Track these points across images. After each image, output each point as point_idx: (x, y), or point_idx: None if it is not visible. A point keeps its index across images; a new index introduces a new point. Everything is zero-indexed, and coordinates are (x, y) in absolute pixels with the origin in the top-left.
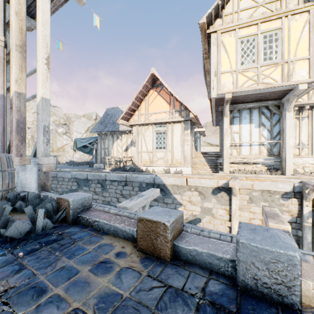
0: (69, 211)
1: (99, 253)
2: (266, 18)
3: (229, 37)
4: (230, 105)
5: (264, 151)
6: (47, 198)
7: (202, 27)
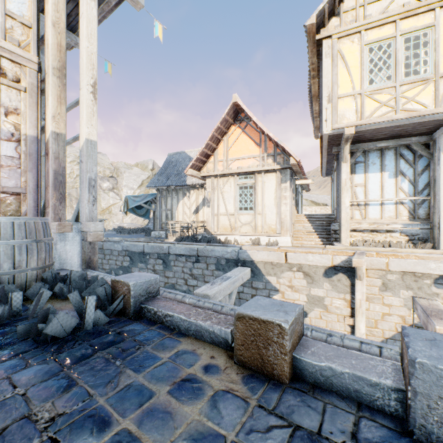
0: (130, 300)
1: (178, 366)
2: (409, 11)
3: (351, 43)
4: (350, 145)
5: (404, 213)
6: (96, 280)
7: (309, 31)
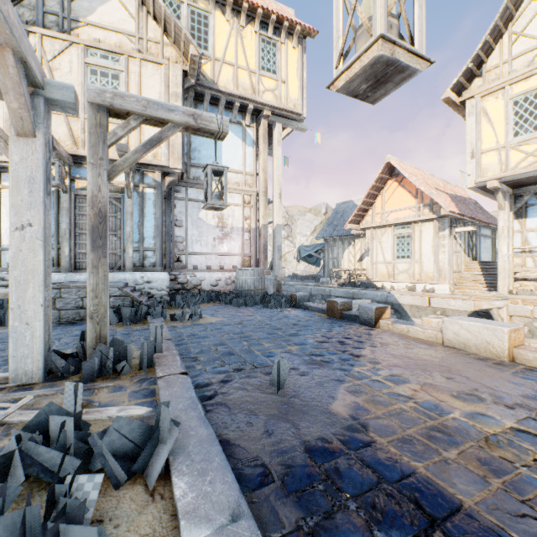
0: (297, 301)
1: (309, 315)
2: None
3: (495, 99)
4: (515, 189)
5: None
6: (284, 295)
7: (446, 101)
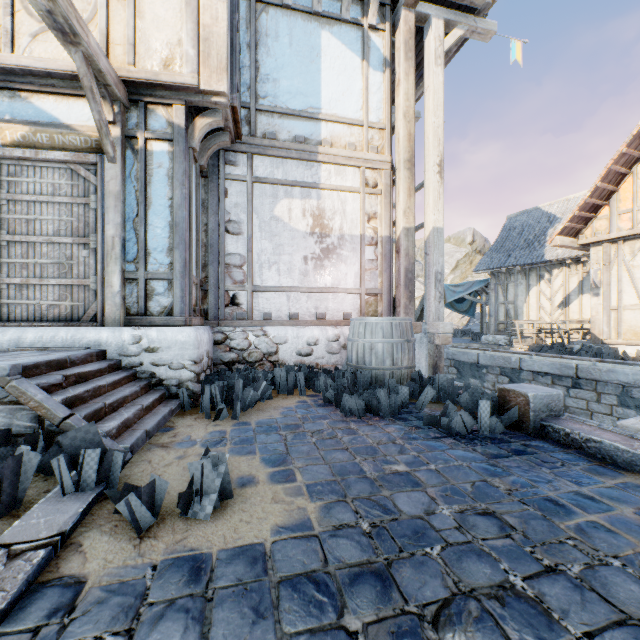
0: (528, 413)
1: (635, 495)
2: None
3: None
4: None
5: None
6: (469, 386)
7: None
